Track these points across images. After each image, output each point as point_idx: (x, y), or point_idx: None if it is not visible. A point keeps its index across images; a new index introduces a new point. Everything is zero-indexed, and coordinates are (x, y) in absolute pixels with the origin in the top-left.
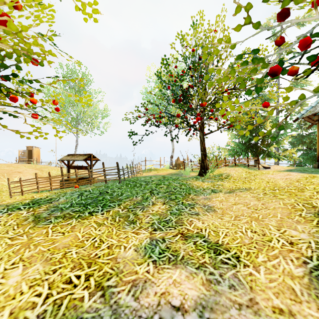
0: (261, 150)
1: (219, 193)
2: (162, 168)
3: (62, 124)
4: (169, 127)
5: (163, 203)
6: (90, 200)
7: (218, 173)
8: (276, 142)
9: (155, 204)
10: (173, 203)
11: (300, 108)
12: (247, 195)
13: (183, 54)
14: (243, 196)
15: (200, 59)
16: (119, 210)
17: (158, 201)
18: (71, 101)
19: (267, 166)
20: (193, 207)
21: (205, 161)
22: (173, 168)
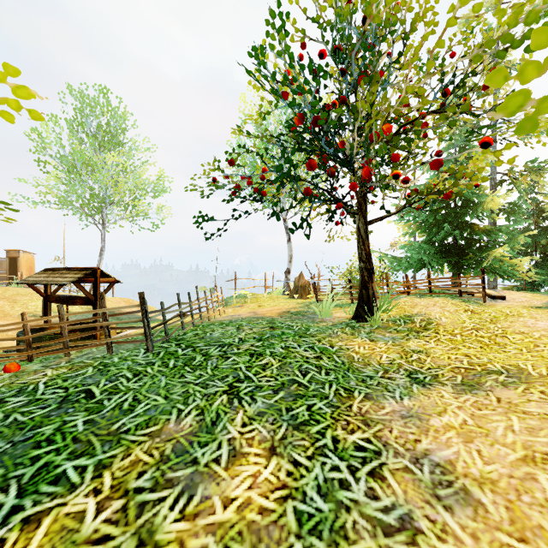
0: (467, 258)
1: (435, 387)
2: (268, 293)
3: (73, 208)
4: (283, 214)
5: (268, 446)
6: (1, 444)
7: (400, 312)
8: (499, 243)
9: (241, 454)
10: (305, 444)
11: (540, 177)
12: (545, 406)
13: (322, 6)
14: (536, 413)
15: (366, 20)
16: (85, 510)
17: (252, 438)
18: (91, 163)
19: (497, 295)
20: (378, 471)
21: (371, 285)
22: (291, 295)
